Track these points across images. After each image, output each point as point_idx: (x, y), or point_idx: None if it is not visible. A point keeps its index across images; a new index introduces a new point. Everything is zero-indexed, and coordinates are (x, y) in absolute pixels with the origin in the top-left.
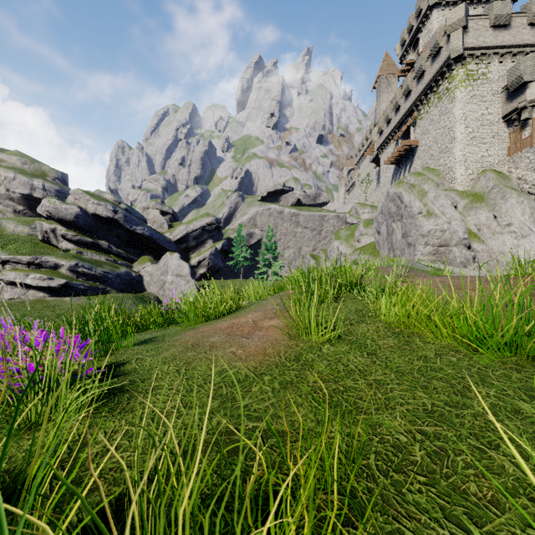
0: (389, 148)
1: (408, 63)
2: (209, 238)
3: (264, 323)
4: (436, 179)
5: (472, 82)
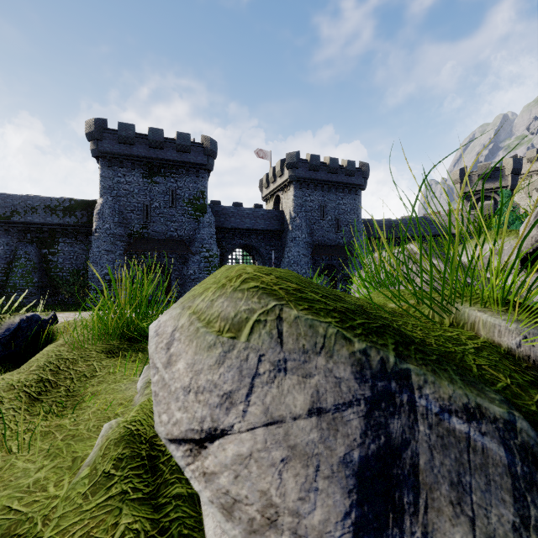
0: None
1: None
2: None
3: None
4: None
5: (521, 190)
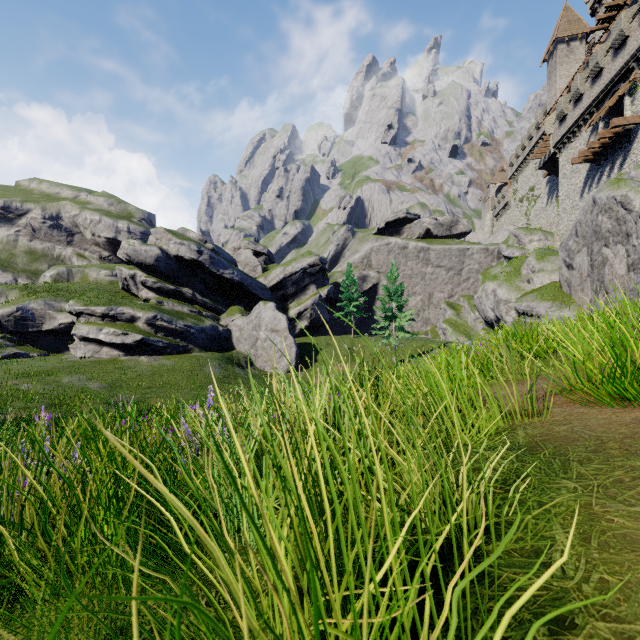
0: (577, 140)
1: (610, 5)
2: (311, 283)
3: None
4: None
5: None
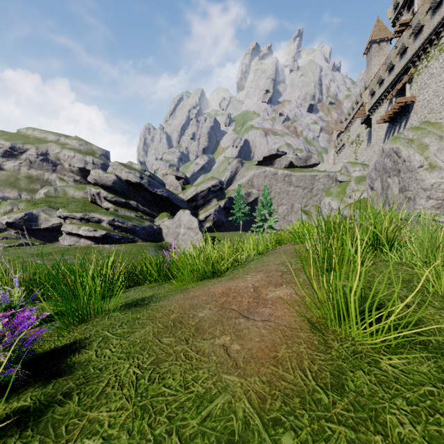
0: (381, 108)
1: (402, 23)
2: (214, 197)
3: (269, 293)
4: (438, 132)
5: None
